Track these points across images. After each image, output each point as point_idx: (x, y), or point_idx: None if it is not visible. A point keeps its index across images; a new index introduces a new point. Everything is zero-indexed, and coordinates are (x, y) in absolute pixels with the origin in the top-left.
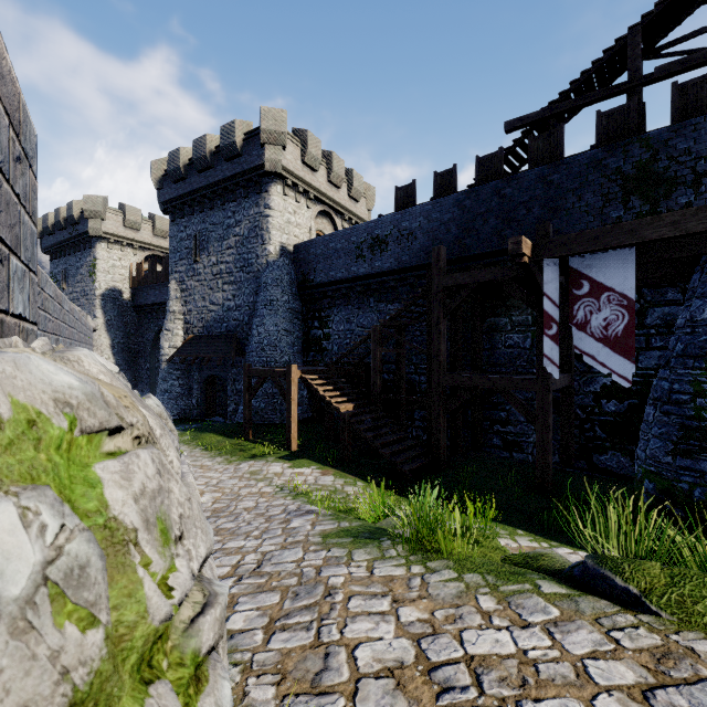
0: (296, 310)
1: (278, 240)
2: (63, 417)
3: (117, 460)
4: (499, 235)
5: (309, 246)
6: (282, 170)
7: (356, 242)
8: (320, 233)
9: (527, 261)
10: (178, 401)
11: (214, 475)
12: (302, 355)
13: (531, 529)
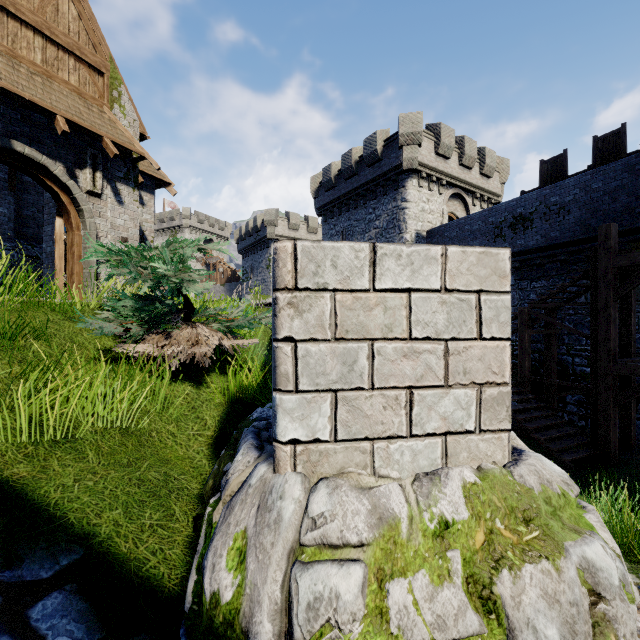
0: None
1: (414, 228)
2: (570, 491)
3: (592, 514)
4: None
5: (443, 230)
6: (417, 166)
7: (494, 222)
8: (451, 215)
9: None
10: None
11: None
12: None
13: None
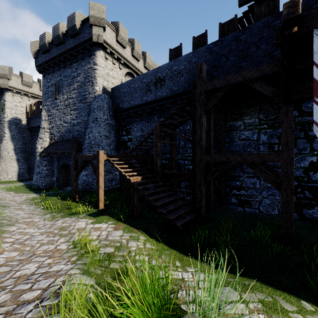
0: (112, 125)
1: (101, 83)
2: None
3: None
4: (237, 67)
5: (120, 88)
6: (103, 42)
7: (146, 82)
8: None
9: (296, 32)
10: (45, 178)
11: (31, 231)
12: (116, 151)
13: (314, 299)
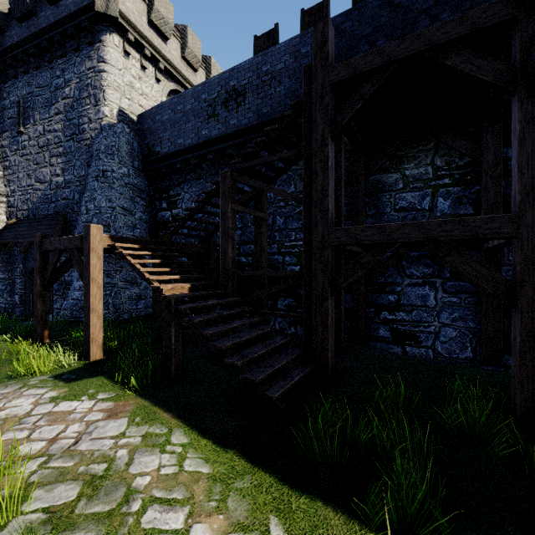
0: (139, 188)
1: (116, 102)
2: None
3: None
4: None
5: (155, 113)
6: (119, 17)
7: (207, 99)
8: None
9: None
10: None
11: None
12: None
13: None
